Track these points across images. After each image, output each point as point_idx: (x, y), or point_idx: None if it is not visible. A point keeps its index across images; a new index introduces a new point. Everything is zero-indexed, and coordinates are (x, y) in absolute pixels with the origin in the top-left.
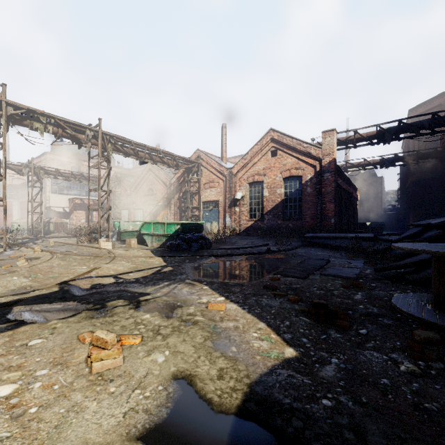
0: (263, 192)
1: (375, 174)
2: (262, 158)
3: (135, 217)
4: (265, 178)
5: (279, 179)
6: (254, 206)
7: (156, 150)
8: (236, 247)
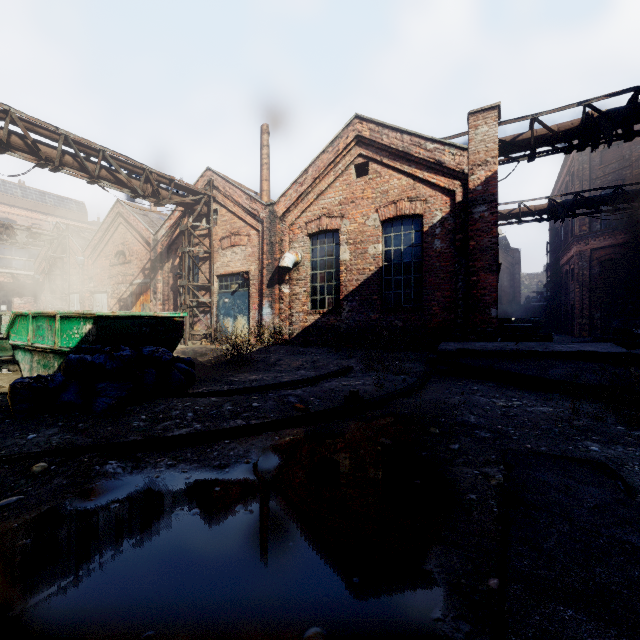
0: (338, 254)
1: (508, 246)
2: (337, 181)
3: (94, 308)
4: (344, 222)
5: (372, 223)
6: (321, 282)
7: (93, 149)
8: (263, 386)
